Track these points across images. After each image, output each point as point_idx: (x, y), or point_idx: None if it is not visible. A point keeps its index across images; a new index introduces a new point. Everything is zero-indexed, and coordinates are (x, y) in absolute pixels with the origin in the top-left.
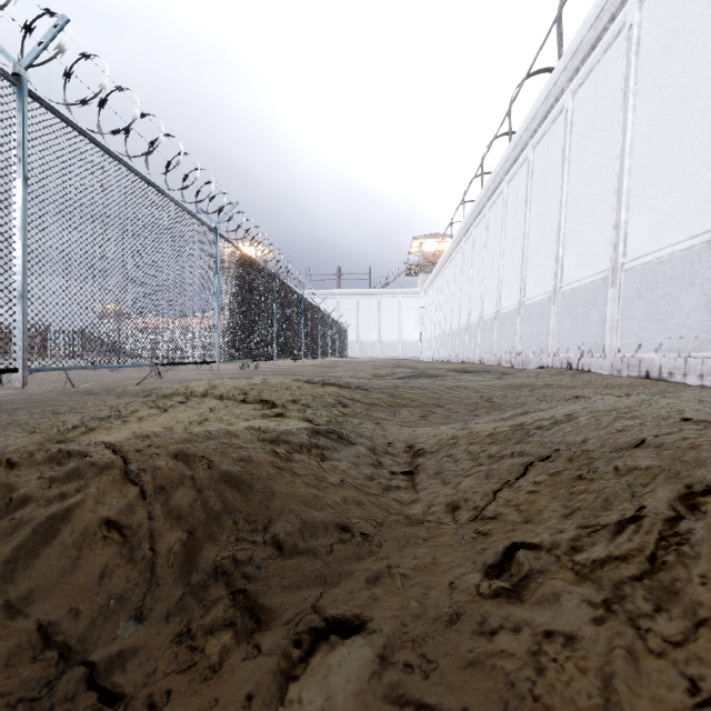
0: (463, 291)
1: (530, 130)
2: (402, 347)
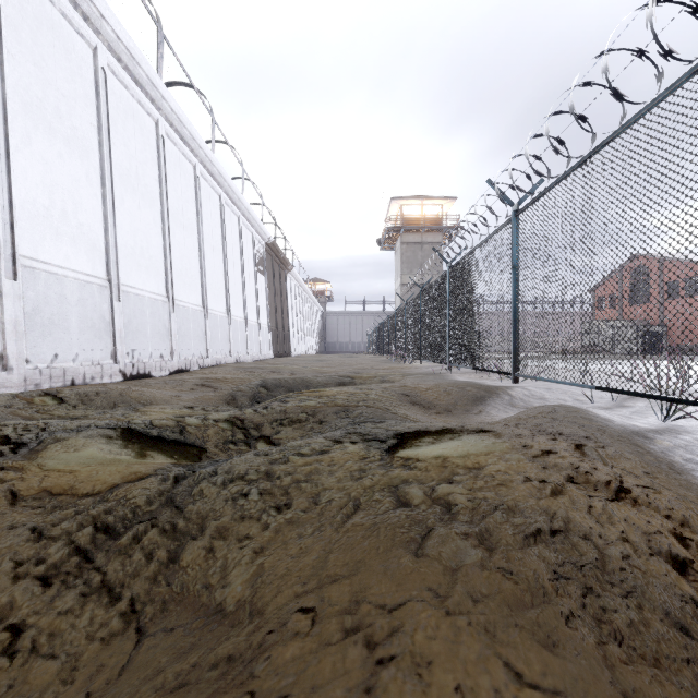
0: None
1: None
2: None
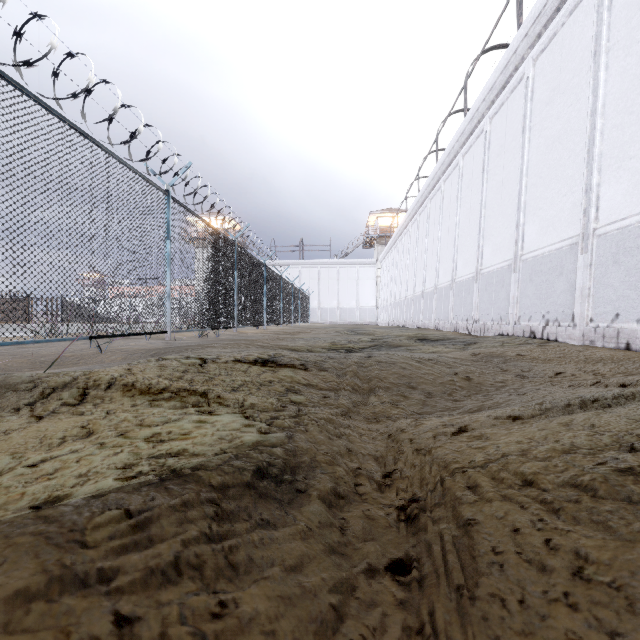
0: (418, 261)
1: (487, 101)
2: (360, 313)
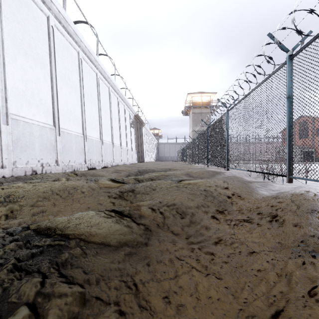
0: None
1: None
2: None
